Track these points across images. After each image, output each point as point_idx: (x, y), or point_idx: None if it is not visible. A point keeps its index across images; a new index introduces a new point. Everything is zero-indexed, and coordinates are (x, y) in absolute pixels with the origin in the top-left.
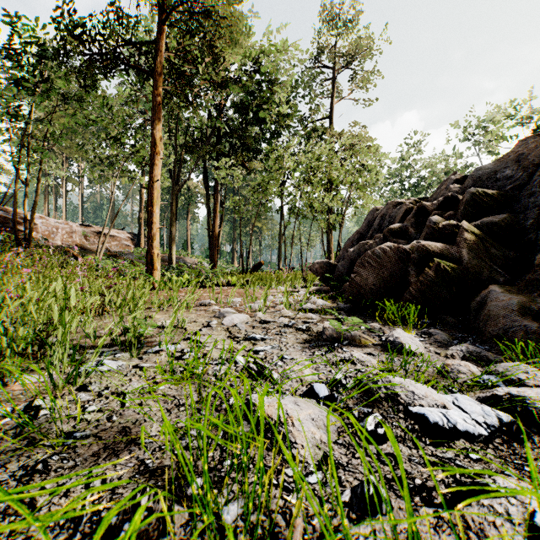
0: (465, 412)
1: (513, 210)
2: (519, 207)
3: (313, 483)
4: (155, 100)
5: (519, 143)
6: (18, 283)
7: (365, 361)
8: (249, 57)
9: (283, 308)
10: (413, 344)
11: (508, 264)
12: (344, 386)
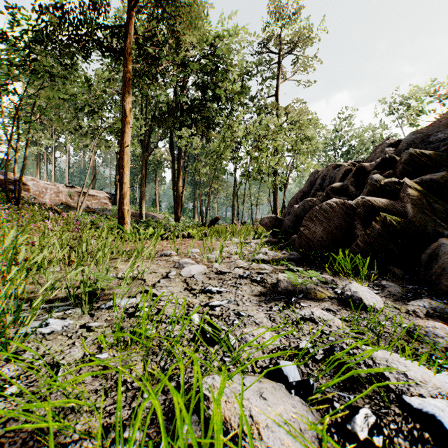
0: None
1: None
2: None
3: None
4: (126, 77)
5: None
6: None
7: (327, 320)
8: (207, 43)
9: (238, 258)
10: (373, 299)
11: None
12: (313, 358)
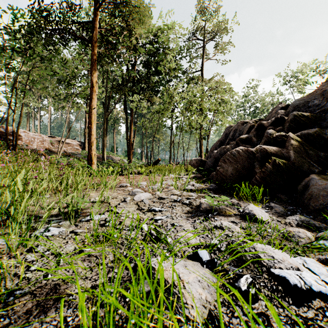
0: (314, 273)
1: (321, 126)
2: (325, 123)
3: None
4: (93, 58)
5: (323, 84)
6: None
7: (231, 228)
8: (151, 33)
9: (173, 188)
10: (263, 215)
11: (320, 160)
12: (219, 249)
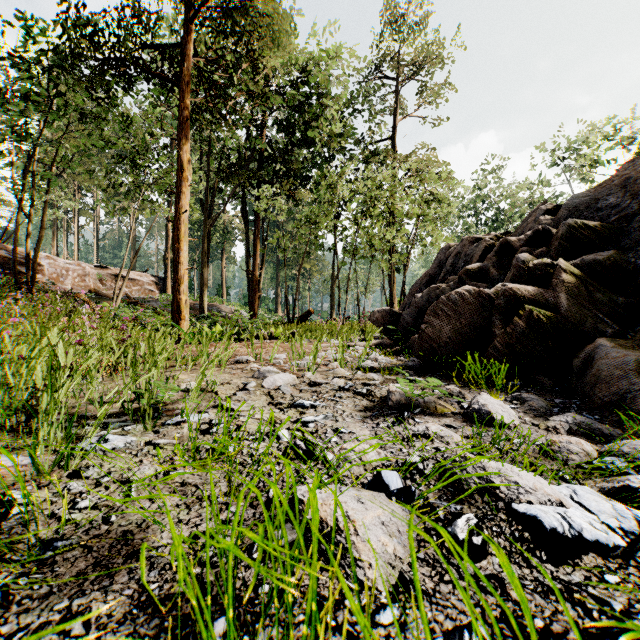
0: (589, 511)
1: (620, 246)
2: (628, 242)
3: (387, 623)
4: (183, 115)
5: (625, 165)
6: (4, 336)
7: (445, 436)
8: (295, 65)
9: (338, 366)
10: (505, 414)
11: (616, 312)
12: (421, 473)
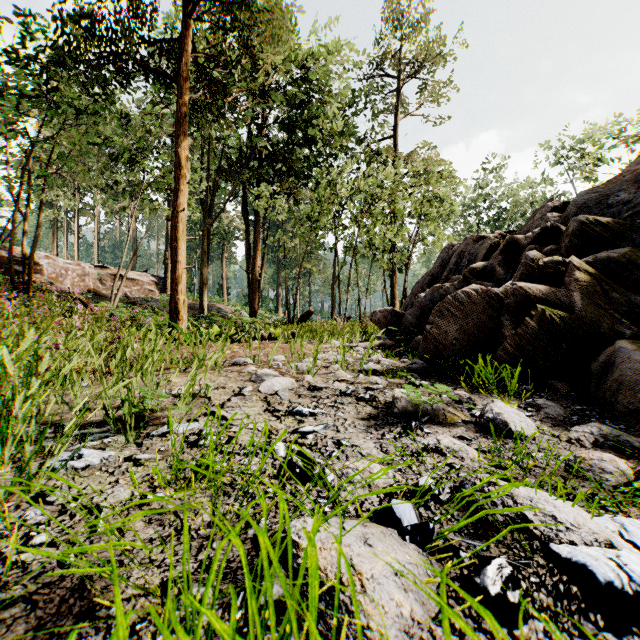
0: None
1: (634, 243)
2: None
3: None
4: (181, 112)
5: (636, 160)
6: None
7: (459, 451)
8: (296, 63)
9: (339, 368)
10: (522, 424)
11: (633, 312)
12: (437, 499)
